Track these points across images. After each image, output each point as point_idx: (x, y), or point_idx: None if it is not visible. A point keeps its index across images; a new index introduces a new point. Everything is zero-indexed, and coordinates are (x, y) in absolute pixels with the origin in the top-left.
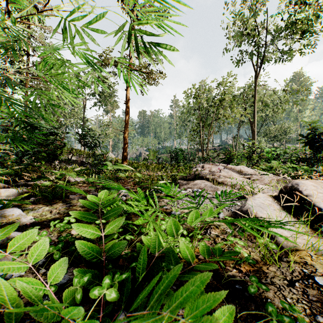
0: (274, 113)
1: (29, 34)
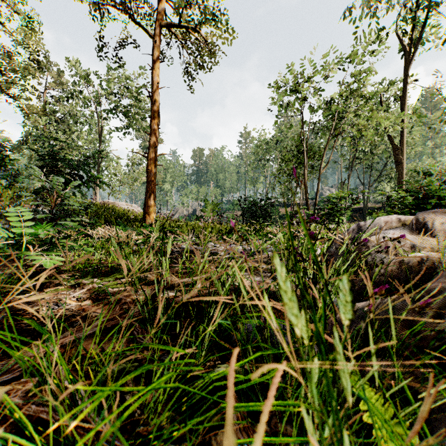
0: (431, 132)
1: None
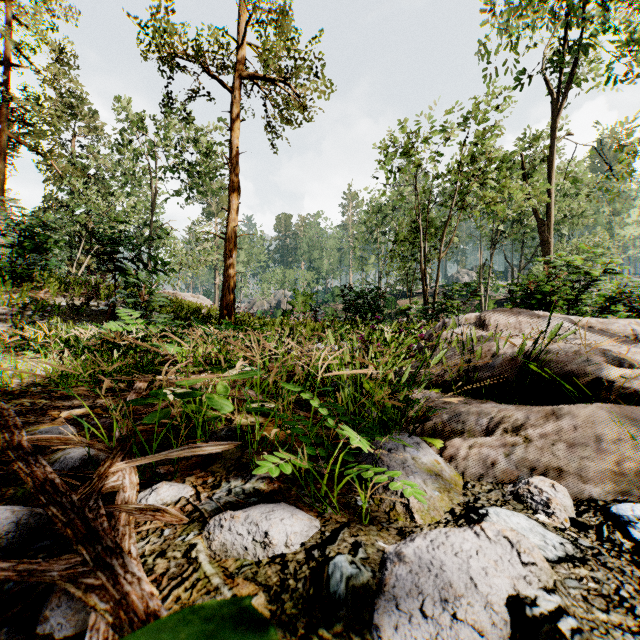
0: (590, 201)
1: (10, 14)
